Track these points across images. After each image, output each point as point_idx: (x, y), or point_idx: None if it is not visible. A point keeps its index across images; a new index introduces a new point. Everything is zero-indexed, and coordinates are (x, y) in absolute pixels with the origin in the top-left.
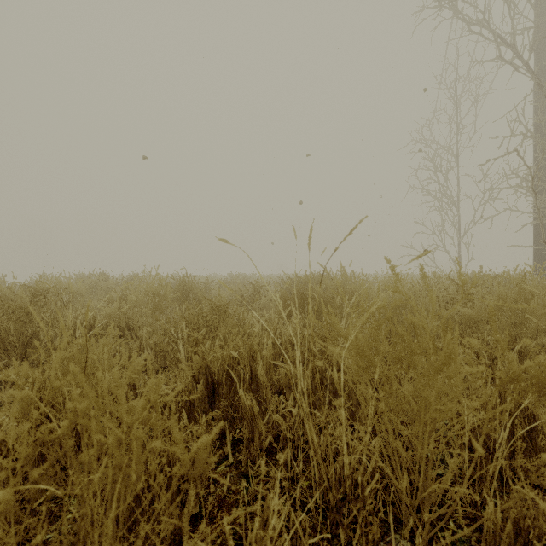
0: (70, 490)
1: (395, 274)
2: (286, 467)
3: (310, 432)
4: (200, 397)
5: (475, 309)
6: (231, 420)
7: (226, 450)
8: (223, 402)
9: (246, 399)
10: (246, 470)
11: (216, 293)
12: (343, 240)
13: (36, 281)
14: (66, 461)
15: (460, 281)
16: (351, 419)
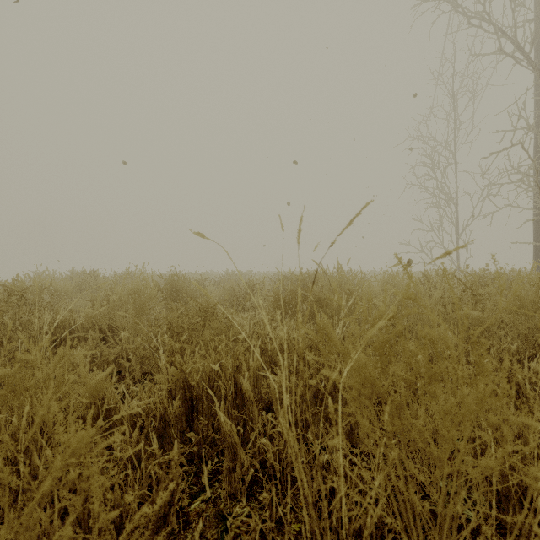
0: (7, 539)
1: (408, 276)
2: (272, 507)
3: (299, 475)
4: (177, 415)
5: (487, 311)
6: (212, 441)
7: (203, 481)
8: (203, 420)
9: (226, 423)
10: (226, 507)
11: (209, 291)
12: (341, 232)
13: (12, 280)
14: (1, 505)
15: (467, 280)
16: (350, 438)
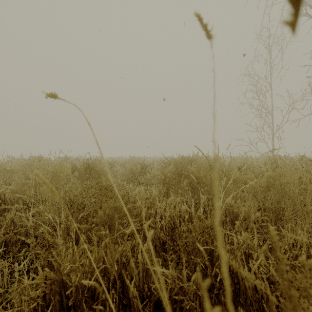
0: None
1: None
2: None
3: None
4: None
5: None
6: None
7: None
8: None
9: None
10: None
11: (117, 169)
12: None
13: None
14: None
15: None
16: None
